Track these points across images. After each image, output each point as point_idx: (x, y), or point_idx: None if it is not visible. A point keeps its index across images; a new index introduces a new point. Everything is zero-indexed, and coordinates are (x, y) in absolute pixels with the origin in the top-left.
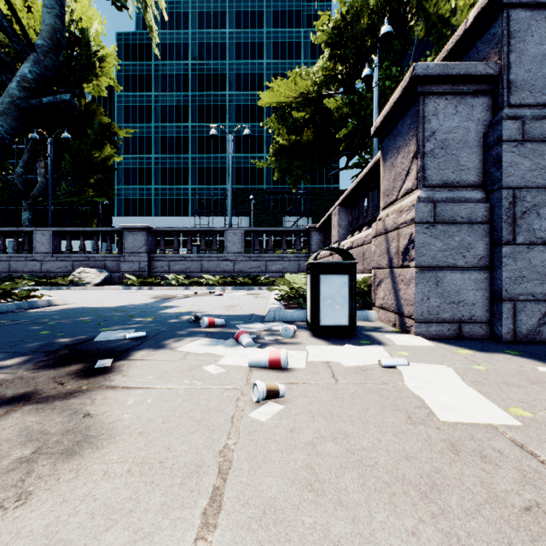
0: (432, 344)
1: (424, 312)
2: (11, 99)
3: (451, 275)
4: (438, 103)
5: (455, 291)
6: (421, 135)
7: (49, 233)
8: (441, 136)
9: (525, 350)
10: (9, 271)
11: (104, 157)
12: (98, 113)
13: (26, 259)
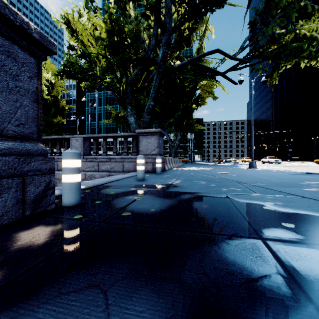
0: None
1: None
2: None
3: None
4: None
5: None
6: None
7: None
8: None
9: None
10: None
11: (57, 121)
12: (58, 102)
13: None
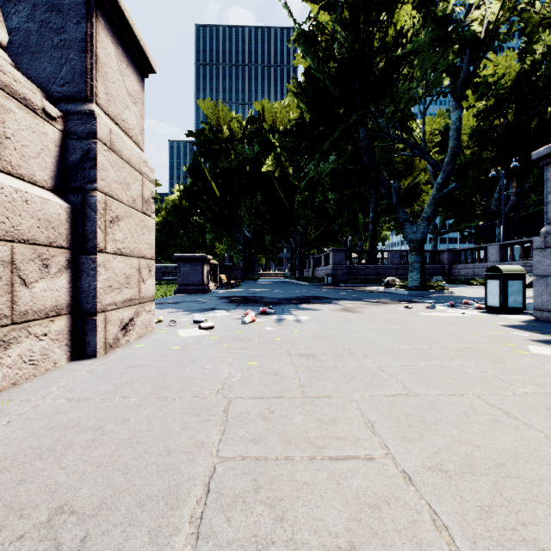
0: (515, 318)
1: (538, 304)
2: (432, 197)
3: None
4: None
5: None
6: (545, 191)
7: (496, 246)
8: None
9: (550, 326)
10: (473, 275)
11: None
12: None
13: (482, 267)
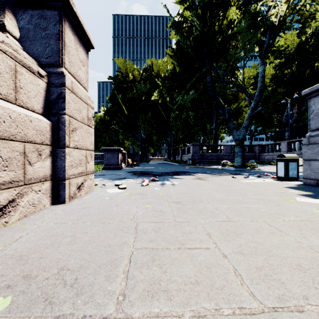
0: (292, 183)
1: (305, 175)
2: (248, 115)
3: (314, 163)
4: (315, 99)
5: (315, 168)
6: (308, 113)
7: (285, 143)
8: (315, 111)
9: (311, 187)
10: (272, 159)
11: None
12: None
13: (277, 154)
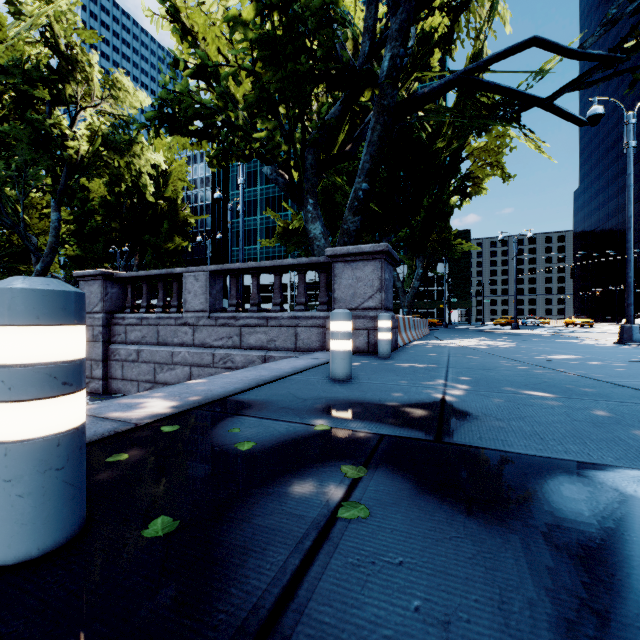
0: None
1: None
2: None
3: None
4: None
5: None
6: None
7: None
8: None
9: None
10: None
11: (175, 246)
12: (177, 210)
13: None
